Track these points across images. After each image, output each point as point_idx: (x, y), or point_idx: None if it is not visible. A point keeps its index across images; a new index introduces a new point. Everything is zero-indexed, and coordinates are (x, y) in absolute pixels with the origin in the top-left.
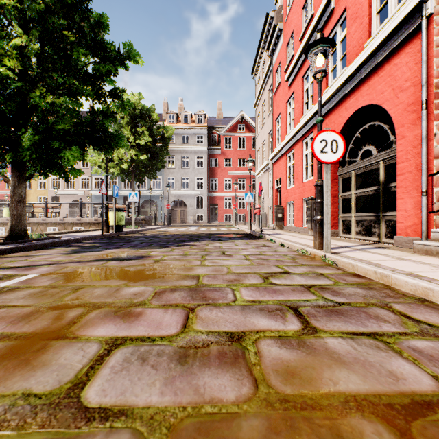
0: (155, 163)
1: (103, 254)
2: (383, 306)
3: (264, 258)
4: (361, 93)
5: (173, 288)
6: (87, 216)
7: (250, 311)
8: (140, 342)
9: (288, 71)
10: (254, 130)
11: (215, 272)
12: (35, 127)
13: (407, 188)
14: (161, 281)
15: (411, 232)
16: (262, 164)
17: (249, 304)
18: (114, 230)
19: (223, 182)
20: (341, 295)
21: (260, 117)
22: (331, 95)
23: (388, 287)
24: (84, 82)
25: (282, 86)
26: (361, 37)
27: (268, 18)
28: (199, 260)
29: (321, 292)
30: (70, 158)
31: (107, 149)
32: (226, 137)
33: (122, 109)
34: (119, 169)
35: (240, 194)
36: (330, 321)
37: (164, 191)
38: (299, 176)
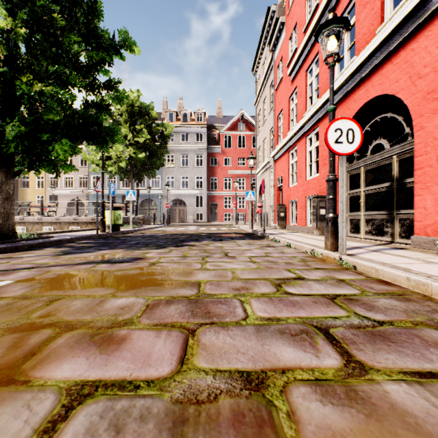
0: (154, 161)
1: (94, 255)
2: (437, 327)
3: (271, 260)
4: (372, 83)
5: (169, 299)
6: (85, 215)
7: (267, 334)
8: (117, 391)
9: (291, 65)
10: (254, 129)
11: (219, 278)
12: (22, 118)
13: (426, 183)
14: (155, 290)
15: (431, 232)
16: (263, 163)
17: (264, 323)
18: (111, 230)
19: (223, 181)
20: (376, 309)
21: (261, 115)
22: (339, 87)
23: (428, 298)
24: (75, 71)
25: (284, 81)
26: (373, 23)
27: (269, 12)
28: (199, 263)
29: (350, 305)
30: (59, 151)
31: (102, 144)
32: (226, 136)
33: (118, 101)
34: (117, 168)
35: (240, 193)
36: (378, 351)
37: (164, 190)
38: (302, 174)
